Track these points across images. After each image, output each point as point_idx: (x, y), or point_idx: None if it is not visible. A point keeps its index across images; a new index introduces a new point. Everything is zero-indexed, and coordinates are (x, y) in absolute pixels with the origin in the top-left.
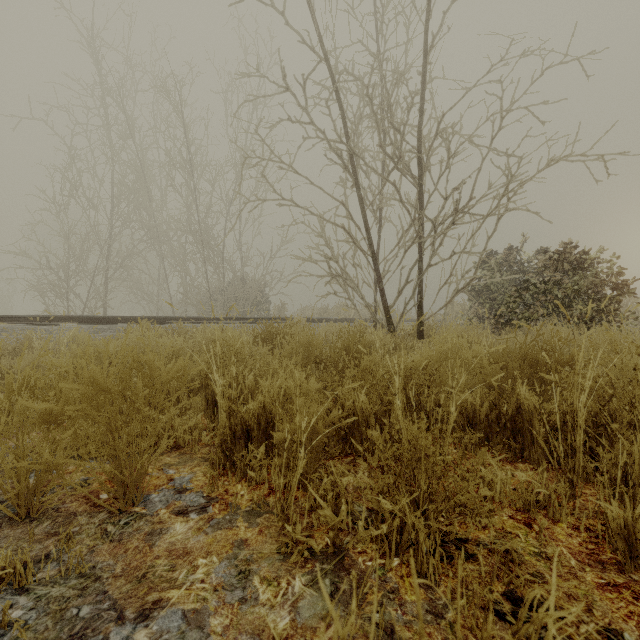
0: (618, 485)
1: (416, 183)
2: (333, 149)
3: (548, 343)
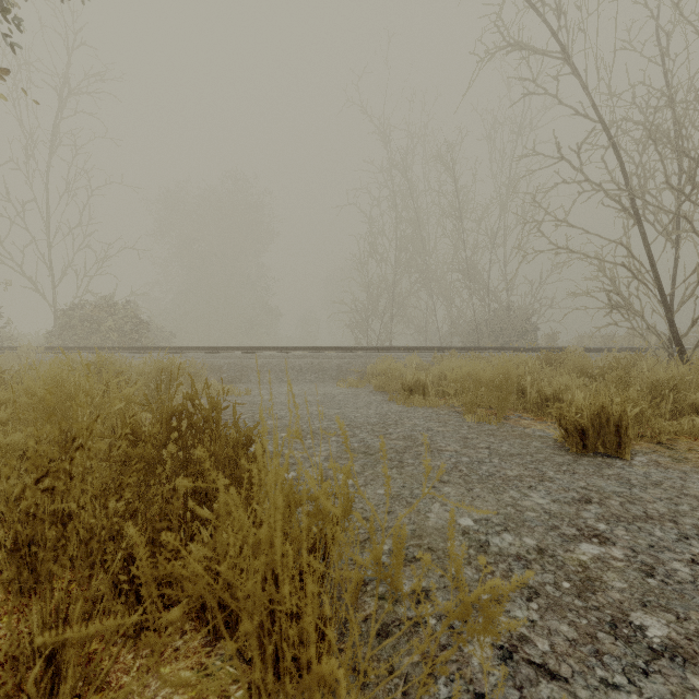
0: None
1: None
2: (611, 196)
3: None
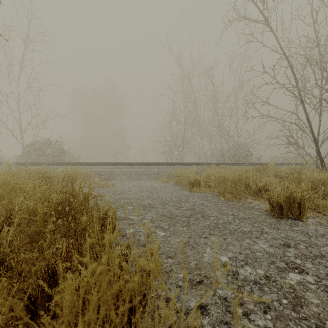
0: None
1: None
2: (289, 90)
3: None
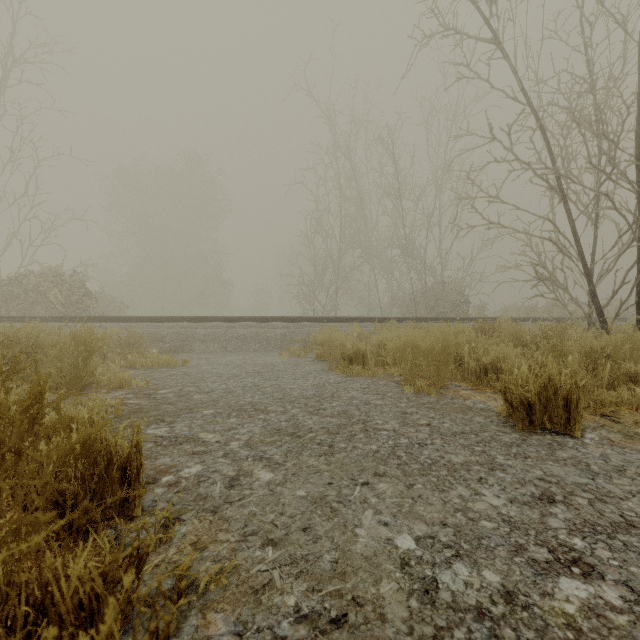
0: None
1: (634, 188)
2: (539, 175)
3: None
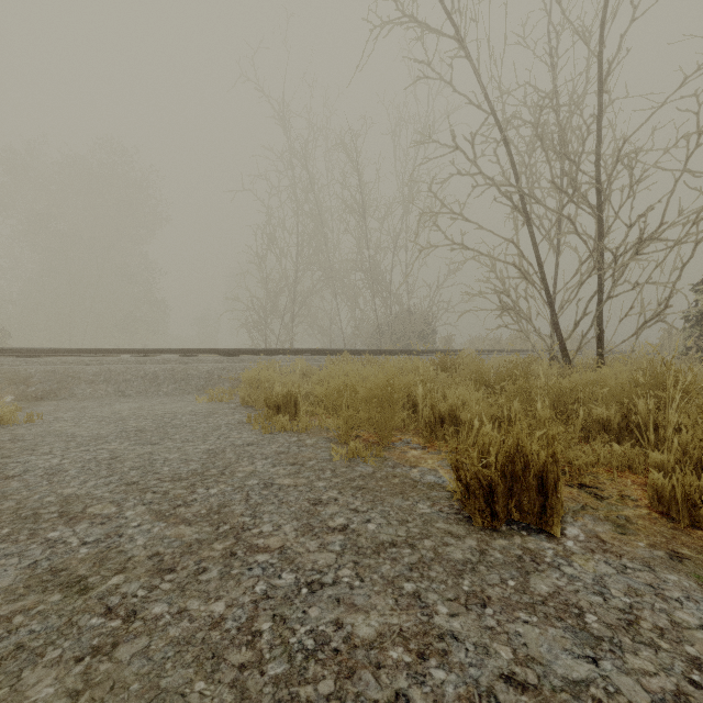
0: (665, 448)
1: (595, 213)
2: (503, 192)
3: (677, 372)
